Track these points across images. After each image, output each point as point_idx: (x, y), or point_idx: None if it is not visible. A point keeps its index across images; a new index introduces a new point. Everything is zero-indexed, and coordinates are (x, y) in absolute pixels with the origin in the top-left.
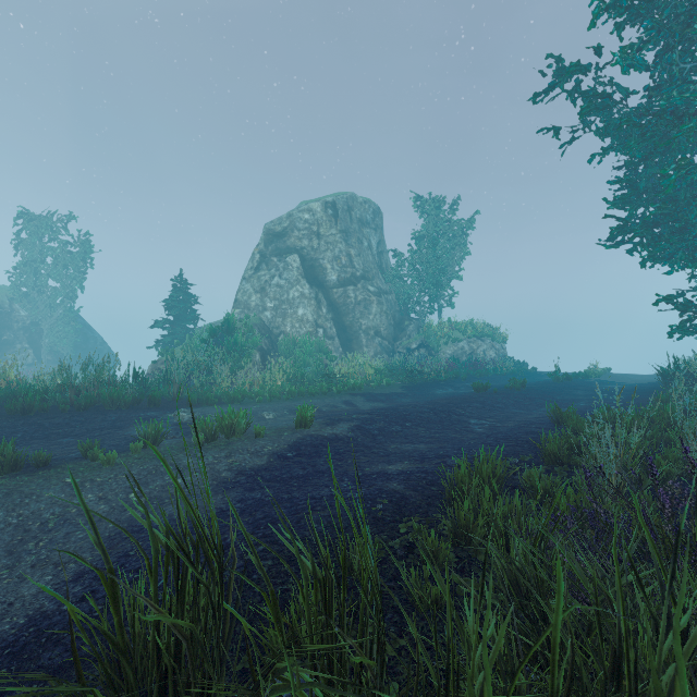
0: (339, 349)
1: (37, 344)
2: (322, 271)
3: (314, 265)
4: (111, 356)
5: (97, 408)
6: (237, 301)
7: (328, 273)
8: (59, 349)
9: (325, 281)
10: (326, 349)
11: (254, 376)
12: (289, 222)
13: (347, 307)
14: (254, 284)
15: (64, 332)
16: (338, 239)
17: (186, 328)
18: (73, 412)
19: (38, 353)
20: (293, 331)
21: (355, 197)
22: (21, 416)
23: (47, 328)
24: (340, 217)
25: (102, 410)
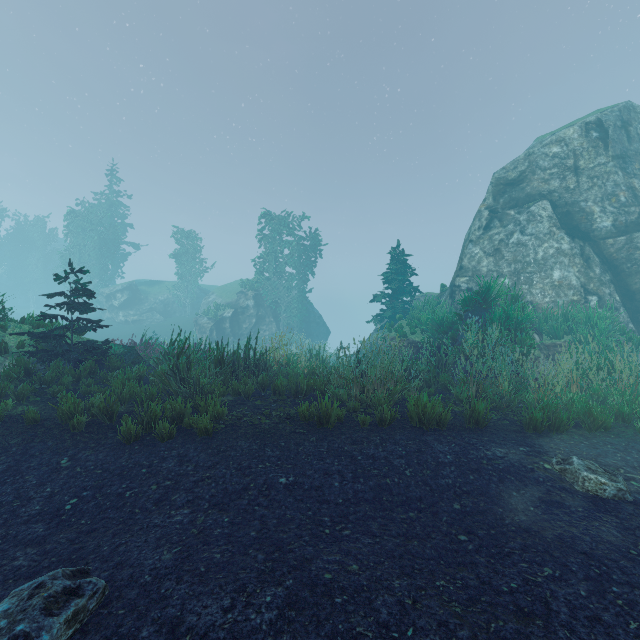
0: (627, 324)
1: (278, 318)
2: (585, 217)
3: (570, 211)
4: (325, 328)
5: (398, 422)
6: (463, 268)
7: (595, 219)
8: (291, 322)
9: (590, 230)
10: (619, 325)
11: (544, 367)
12: (527, 163)
13: (635, 263)
14: (484, 246)
15: (295, 308)
16: (609, 168)
17: (403, 301)
18: (374, 427)
19: (278, 325)
20: (545, 301)
21: (631, 107)
22: (317, 429)
23: (284, 305)
24: (611, 138)
25: (408, 426)
